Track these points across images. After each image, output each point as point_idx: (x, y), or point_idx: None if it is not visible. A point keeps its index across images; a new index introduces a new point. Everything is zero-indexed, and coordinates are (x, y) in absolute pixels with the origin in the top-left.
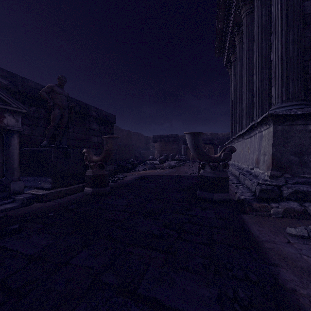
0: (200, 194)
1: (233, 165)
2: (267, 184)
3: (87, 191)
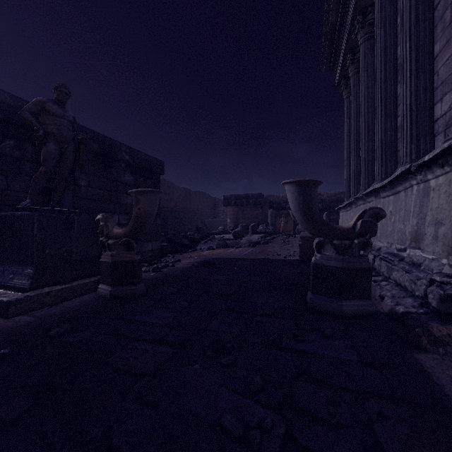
0: (314, 301)
1: None
2: None
3: (102, 291)
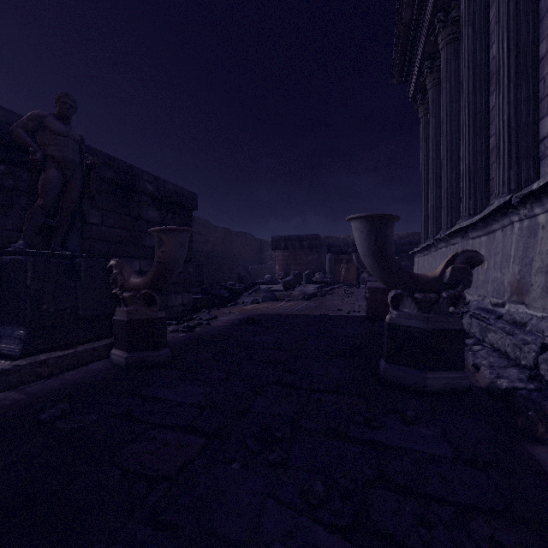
0: (390, 372)
1: None
2: None
3: (115, 357)
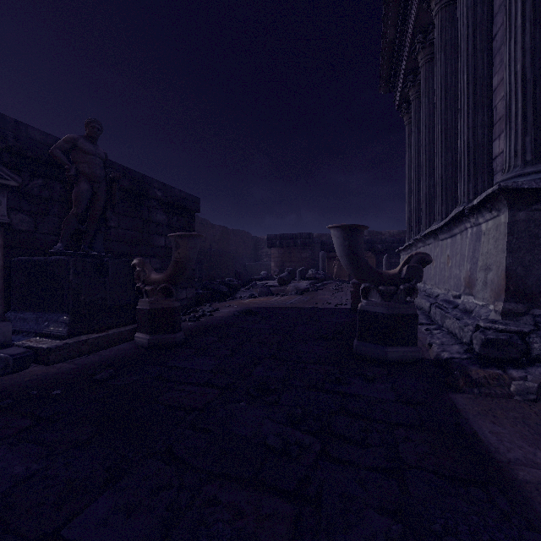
0: (360, 348)
1: None
2: (497, 330)
3: (139, 339)
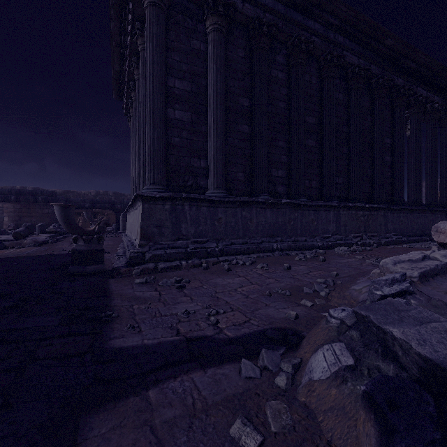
0: (72, 269)
1: (128, 237)
2: (135, 252)
3: None
